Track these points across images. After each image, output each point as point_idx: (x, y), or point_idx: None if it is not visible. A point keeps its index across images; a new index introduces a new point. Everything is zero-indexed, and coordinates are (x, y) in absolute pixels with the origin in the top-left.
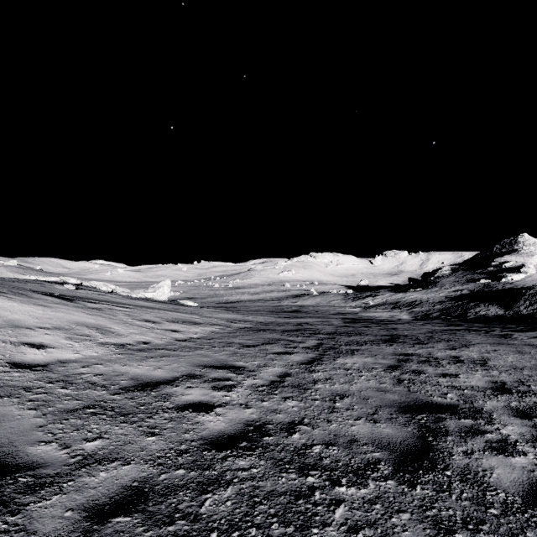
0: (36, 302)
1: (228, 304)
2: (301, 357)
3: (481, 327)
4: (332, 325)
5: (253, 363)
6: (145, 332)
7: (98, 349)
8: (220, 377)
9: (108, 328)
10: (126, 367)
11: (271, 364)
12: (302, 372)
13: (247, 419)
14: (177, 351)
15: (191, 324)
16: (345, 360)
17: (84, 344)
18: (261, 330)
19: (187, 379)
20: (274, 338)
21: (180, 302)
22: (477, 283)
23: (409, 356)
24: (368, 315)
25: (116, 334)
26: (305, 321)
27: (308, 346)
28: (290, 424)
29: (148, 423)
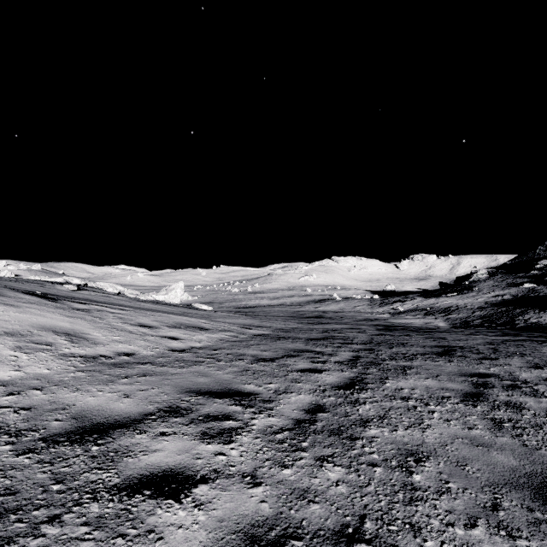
0: (3, 301)
1: (246, 309)
2: (335, 376)
3: (546, 337)
4: (365, 333)
5: (269, 387)
6: (133, 340)
7: (54, 363)
8: (217, 412)
9: (84, 334)
10: (77, 393)
11: (294, 389)
12: (341, 402)
13: (251, 520)
14: (166, 367)
15: (196, 330)
16: (397, 383)
17: (36, 356)
18: (281, 337)
19: (163, 417)
20: (297, 349)
21: (194, 306)
22: (520, 287)
23: (485, 377)
24: (399, 321)
25: (91, 342)
26: (332, 328)
27: (342, 361)
28: (339, 540)
29: (41, 540)
